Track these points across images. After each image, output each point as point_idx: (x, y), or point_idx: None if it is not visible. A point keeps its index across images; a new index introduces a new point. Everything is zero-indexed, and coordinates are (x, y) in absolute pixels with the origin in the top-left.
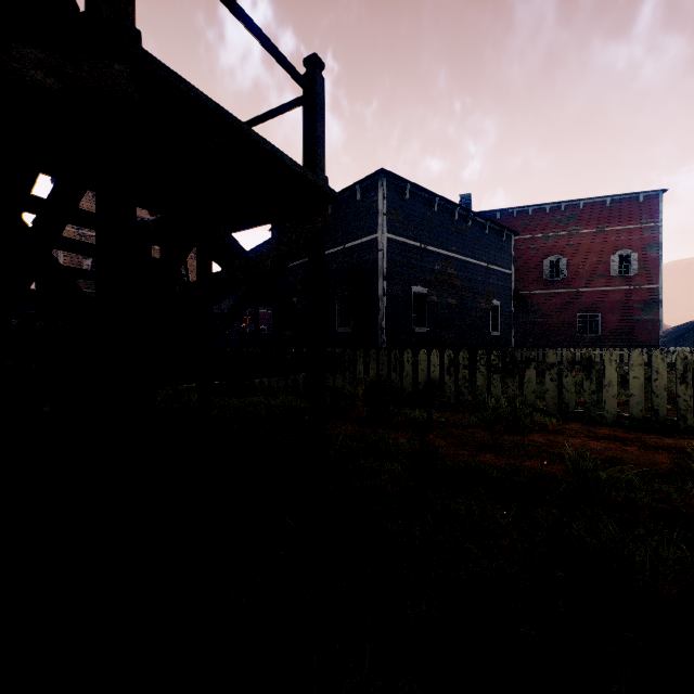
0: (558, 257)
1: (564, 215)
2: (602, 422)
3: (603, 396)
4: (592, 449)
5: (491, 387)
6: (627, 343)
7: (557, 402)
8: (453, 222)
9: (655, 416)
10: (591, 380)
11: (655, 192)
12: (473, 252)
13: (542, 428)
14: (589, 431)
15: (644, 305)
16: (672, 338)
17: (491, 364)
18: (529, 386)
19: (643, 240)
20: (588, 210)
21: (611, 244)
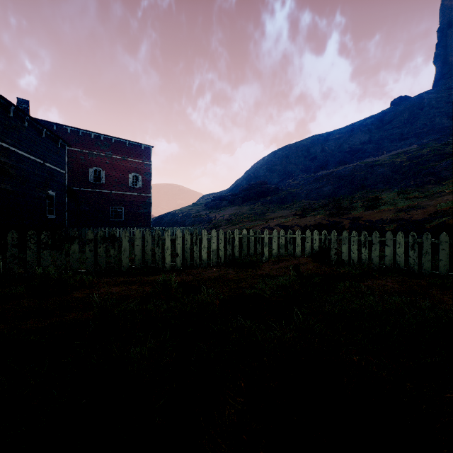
0: (100, 169)
1: (103, 143)
2: (121, 273)
3: (122, 257)
4: (114, 293)
5: (42, 261)
6: (137, 224)
7: (96, 264)
8: (8, 118)
9: (147, 265)
10: (115, 248)
11: (149, 146)
12: (30, 149)
13: (83, 286)
14: (113, 281)
15: (144, 204)
16: (156, 222)
17: (42, 242)
18: (74, 256)
19: (144, 169)
20: (117, 145)
21: (129, 168)
